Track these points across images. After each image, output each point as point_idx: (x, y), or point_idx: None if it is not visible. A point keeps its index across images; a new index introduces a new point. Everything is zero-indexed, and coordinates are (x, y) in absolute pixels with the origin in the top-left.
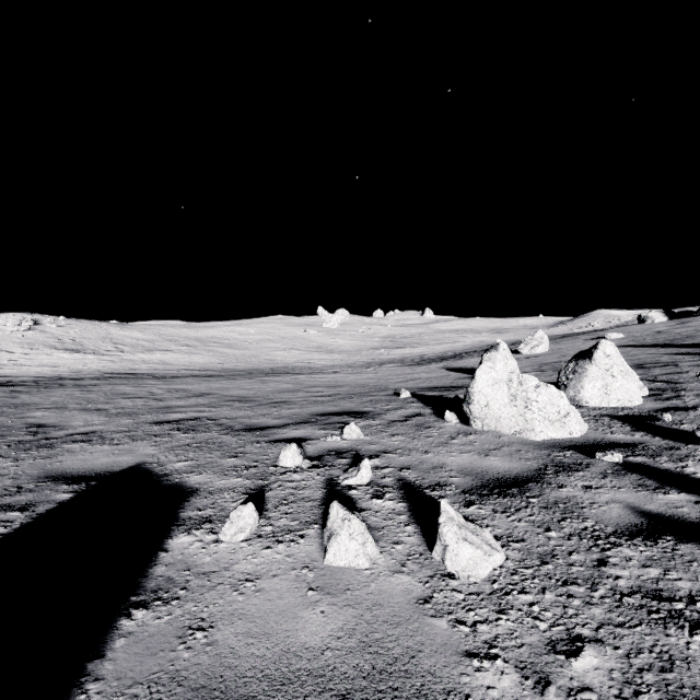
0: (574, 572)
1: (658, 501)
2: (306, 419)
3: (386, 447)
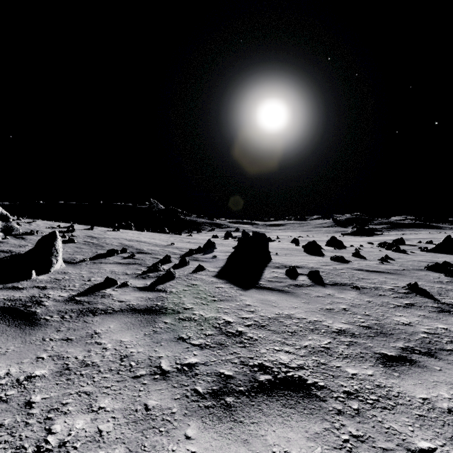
0: (156, 260)
1: (115, 258)
2: (72, 319)
3: (120, 275)
